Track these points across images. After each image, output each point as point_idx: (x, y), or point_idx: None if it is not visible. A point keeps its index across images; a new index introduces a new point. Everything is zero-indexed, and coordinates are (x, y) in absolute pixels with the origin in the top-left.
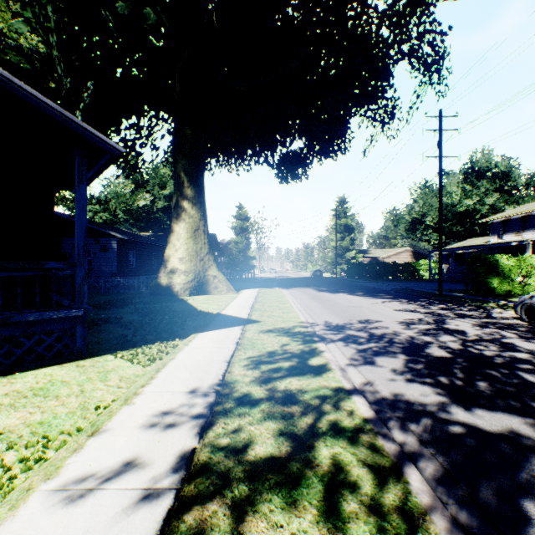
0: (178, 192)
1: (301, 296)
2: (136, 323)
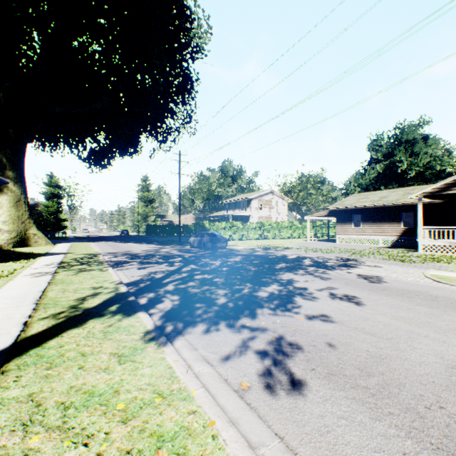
0: (1, 172)
1: (103, 245)
2: None
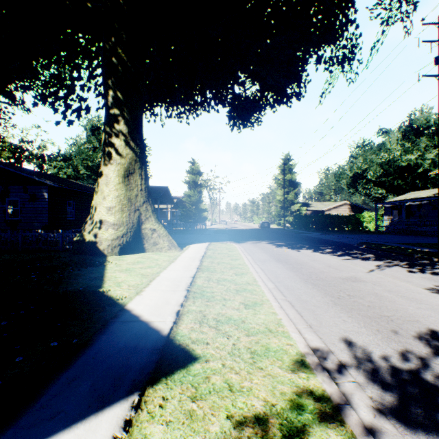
0: (108, 127)
1: (259, 255)
2: None
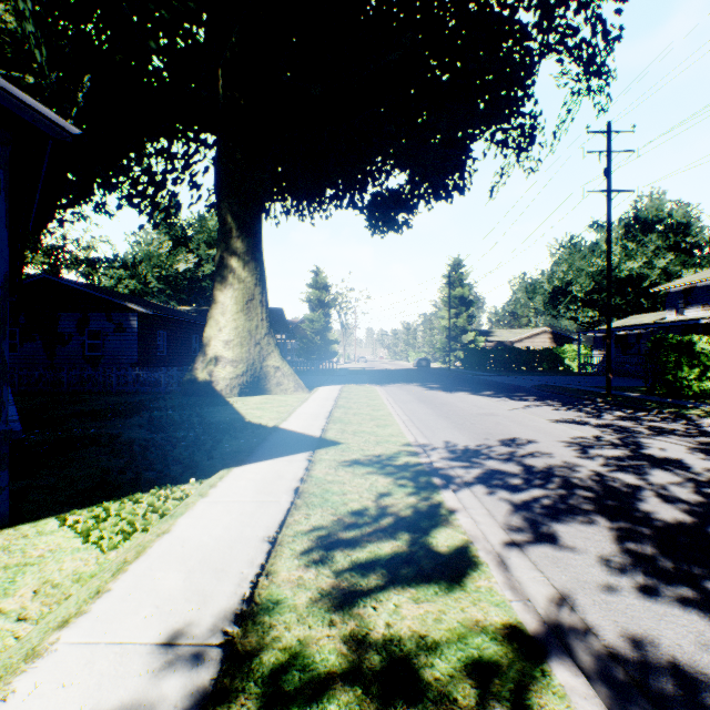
0: (223, 245)
1: (403, 397)
2: (138, 446)
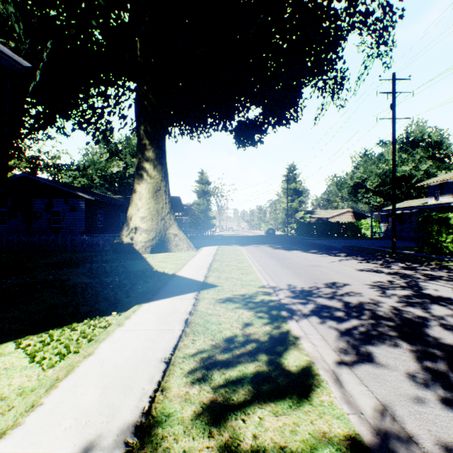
0: (140, 154)
1: (258, 253)
2: (80, 288)
